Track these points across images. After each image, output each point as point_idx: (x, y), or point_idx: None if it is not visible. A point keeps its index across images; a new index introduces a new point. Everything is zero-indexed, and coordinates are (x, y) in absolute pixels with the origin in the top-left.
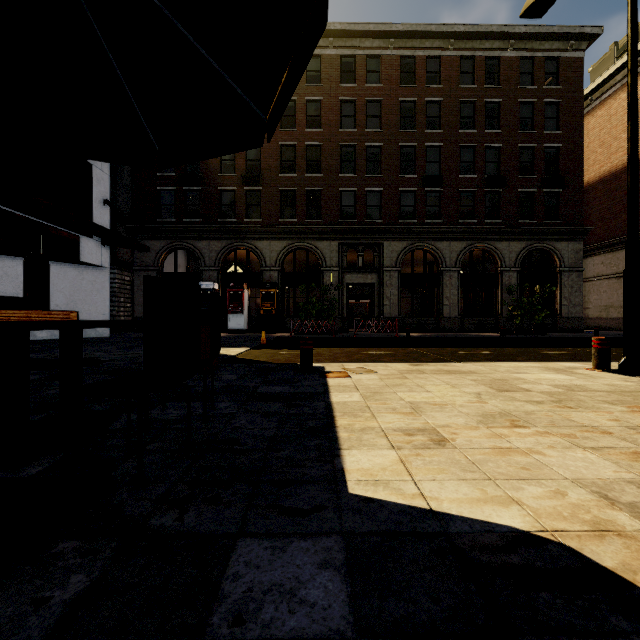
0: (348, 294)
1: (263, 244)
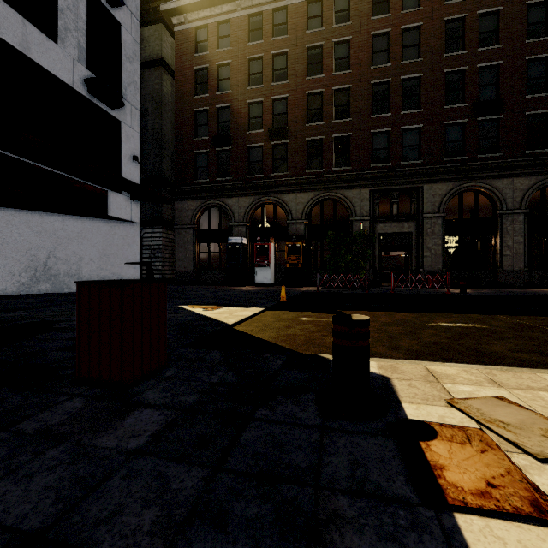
0: (380, 245)
1: (289, 197)
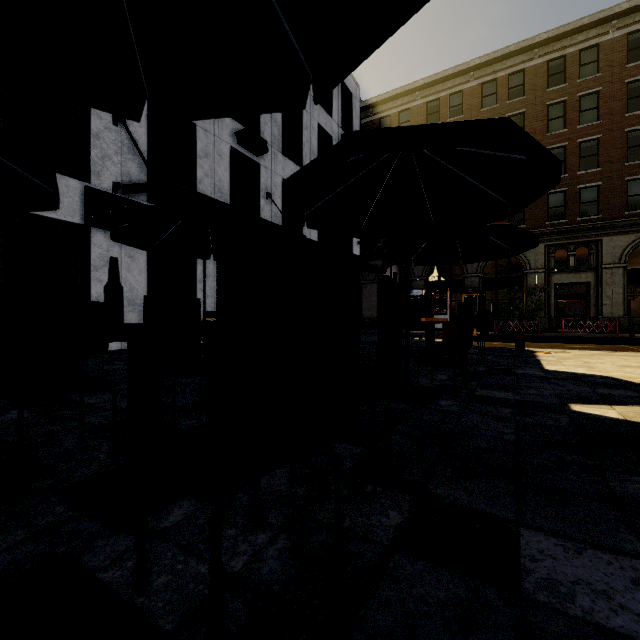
0: (556, 294)
1: None
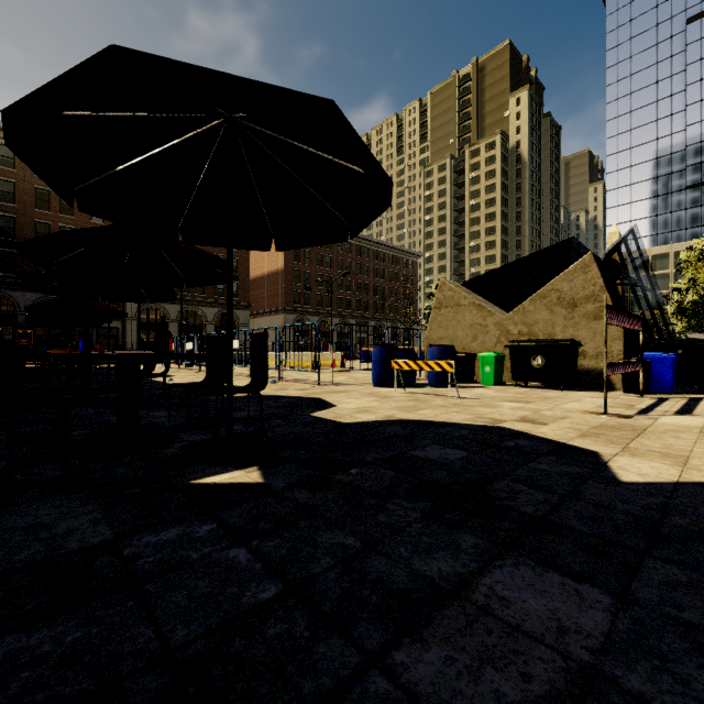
0: (98, 334)
1: (18, 294)
